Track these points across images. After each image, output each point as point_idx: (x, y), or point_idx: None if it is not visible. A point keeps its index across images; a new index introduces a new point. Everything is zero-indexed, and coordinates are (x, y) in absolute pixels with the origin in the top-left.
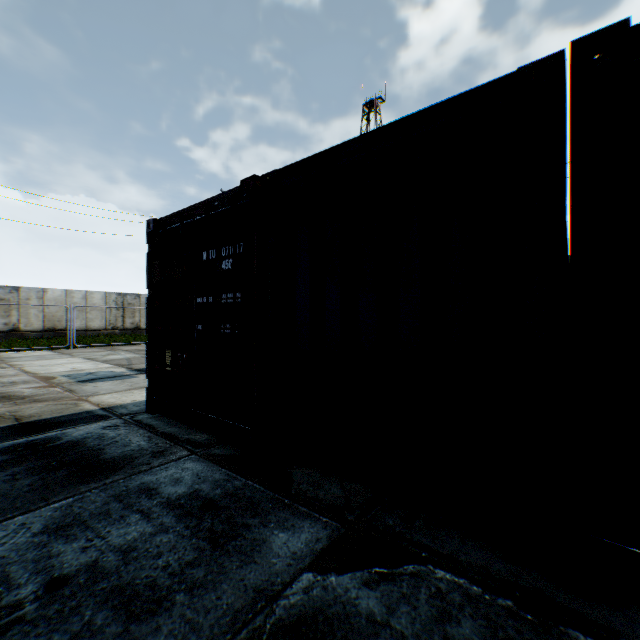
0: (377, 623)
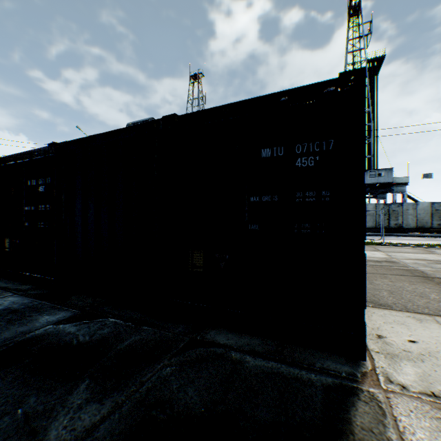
0: (70, 334)
